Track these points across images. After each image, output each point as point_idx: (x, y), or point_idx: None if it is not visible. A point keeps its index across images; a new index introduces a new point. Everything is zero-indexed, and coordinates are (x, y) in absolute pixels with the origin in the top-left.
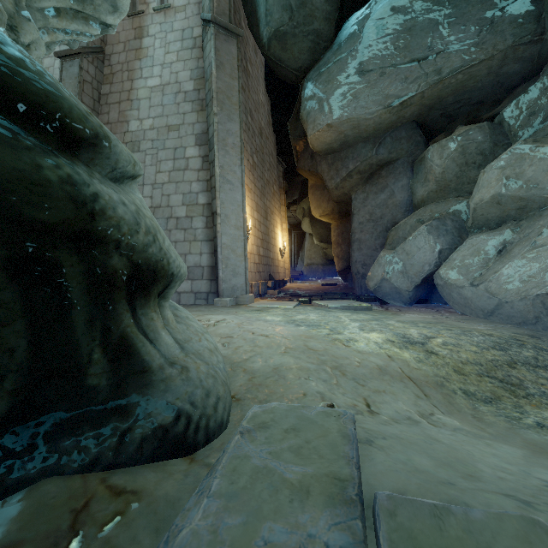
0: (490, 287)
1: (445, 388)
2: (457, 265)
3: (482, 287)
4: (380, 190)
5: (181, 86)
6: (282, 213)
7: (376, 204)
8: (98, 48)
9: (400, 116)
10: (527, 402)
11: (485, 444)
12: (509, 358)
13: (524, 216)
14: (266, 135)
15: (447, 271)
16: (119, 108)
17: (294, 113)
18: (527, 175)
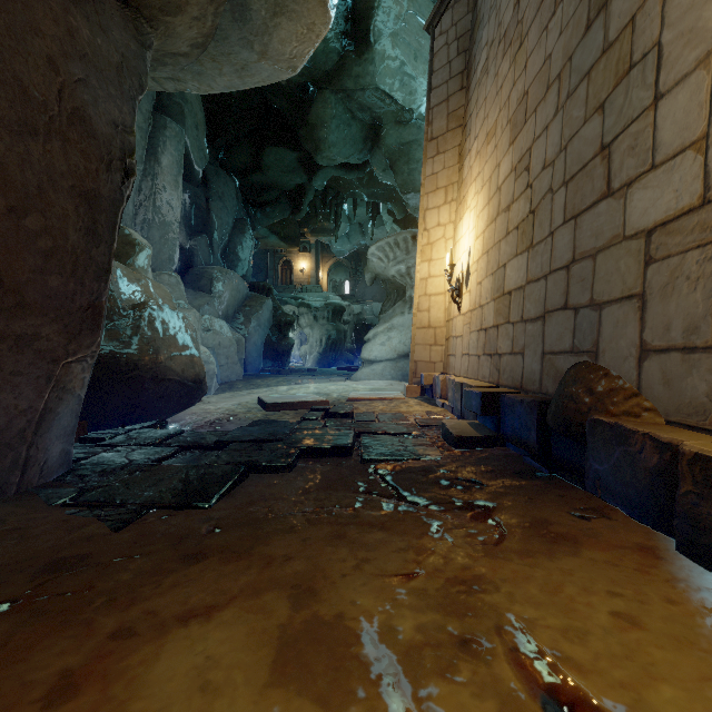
0: None
1: None
2: None
3: None
4: None
5: None
6: None
7: None
8: None
9: None
10: None
11: None
12: None
13: None
14: None
15: None
16: None
17: None
18: None
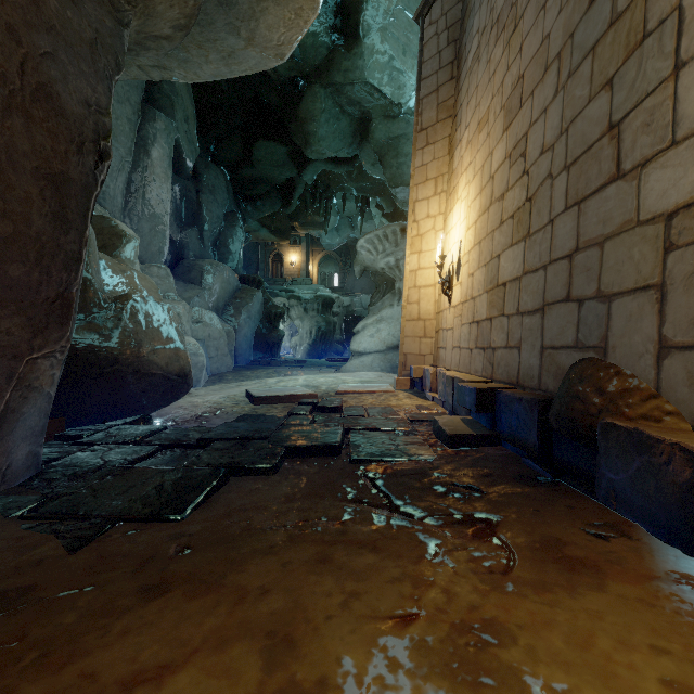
0: None
1: None
2: None
3: None
4: None
5: None
6: None
7: None
8: None
9: None
10: None
11: None
12: None
13: None
14: None
15: None
16: None
17: None
18: None
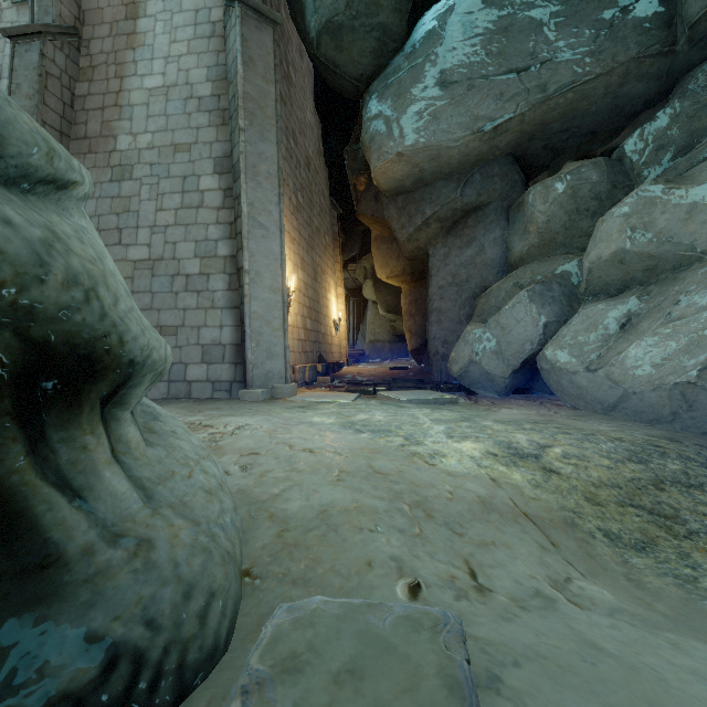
0: (612, 373)
1: (578, 529)
2: (568, 344)
3: (602, 373)
4: (466, 244)
5: (193, 90)
6: (336, 273)
7: (460, 262)
8: (71, 28)
9: (492, 146)
10: (693, 546)
11: (669, 645)
12: (653, 474)
13: (653, 279)
14: (316, 168)
15: (555, 352)
16: (102, 116)
17: (352, 139)
18: (659, 225)
